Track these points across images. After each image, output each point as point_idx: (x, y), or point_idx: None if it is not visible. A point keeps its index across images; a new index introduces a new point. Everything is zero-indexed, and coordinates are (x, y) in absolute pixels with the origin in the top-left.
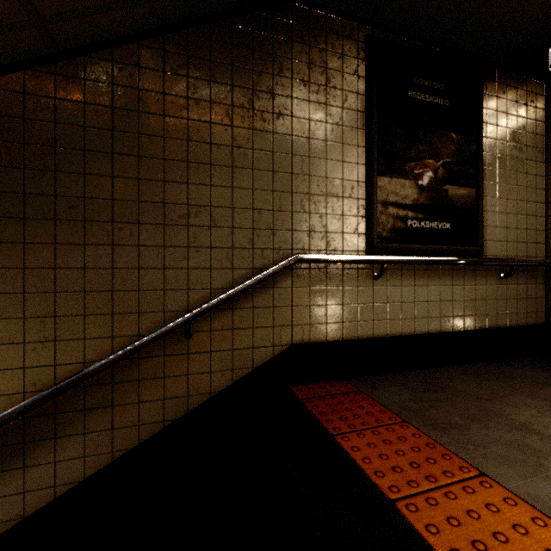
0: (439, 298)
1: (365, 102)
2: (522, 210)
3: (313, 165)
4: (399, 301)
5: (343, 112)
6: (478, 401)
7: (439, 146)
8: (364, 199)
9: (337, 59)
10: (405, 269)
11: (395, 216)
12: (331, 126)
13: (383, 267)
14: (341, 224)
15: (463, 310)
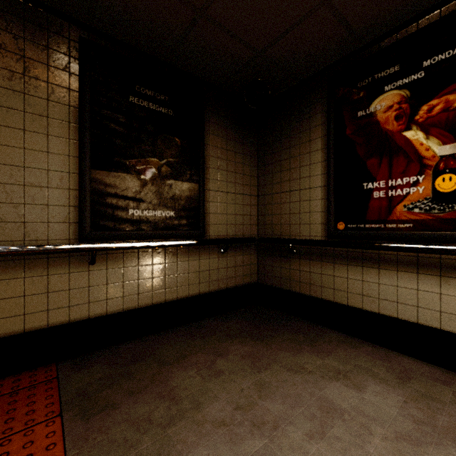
0: (164, 274)
1: (79, 98)
2: (239, 201)
3: (4, 153)
4: (120, 281)
5: (49, 104)
6: (161, 368)
7: (163, 148)
8: (78, 189)
9: (40, 51)
10: (128, 252)
11: (115, 206)
12: (31, 116)
13: (92, 254)
14: (46, 213)
15: (188, 281)
